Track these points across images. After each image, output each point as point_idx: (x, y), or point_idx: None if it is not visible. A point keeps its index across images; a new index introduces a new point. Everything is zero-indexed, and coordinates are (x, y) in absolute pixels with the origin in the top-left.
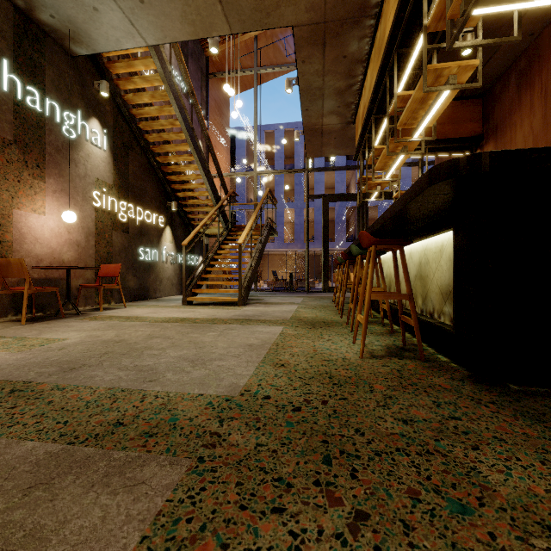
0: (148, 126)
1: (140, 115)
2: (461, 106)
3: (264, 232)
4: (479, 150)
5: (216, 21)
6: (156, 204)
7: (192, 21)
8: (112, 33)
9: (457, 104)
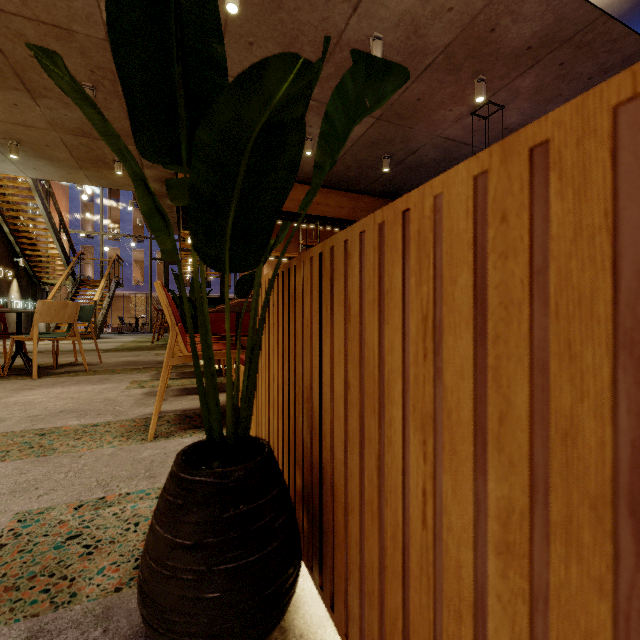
0: (7, 206)
1: (1, 199)
2: None
3: (112, 288)
4: None
5: (84, 181)
6: (6, 261)
7: (67, 178)
8: (2, 169)
9: None
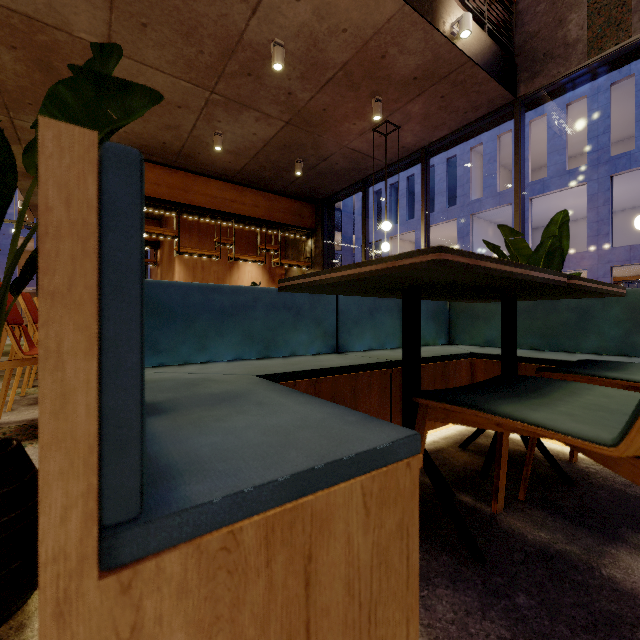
0: None
1: None
2: (148, 222)
3: None
4: (159, 249)
5: None
6: None
7: None
8: None
9: (146, 221)
